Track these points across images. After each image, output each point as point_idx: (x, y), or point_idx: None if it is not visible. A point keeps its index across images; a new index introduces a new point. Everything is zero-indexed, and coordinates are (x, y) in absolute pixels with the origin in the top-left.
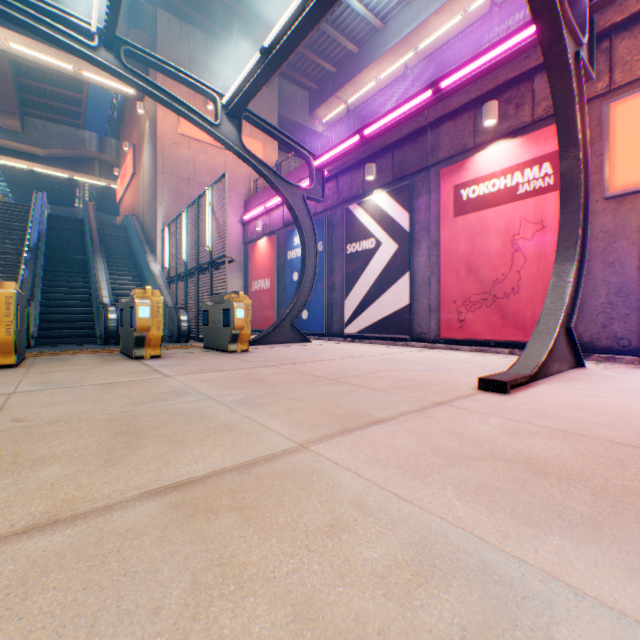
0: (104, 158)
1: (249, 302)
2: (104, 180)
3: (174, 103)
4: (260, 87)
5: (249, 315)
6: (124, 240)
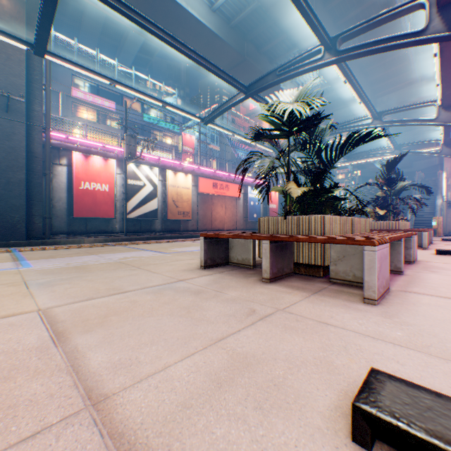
0: (436, 135)
1: (439, 219)
2: (437, 147)
3: (418, 153)
4: (447, 139)
5: (439, 224)
6: (432, 187)
